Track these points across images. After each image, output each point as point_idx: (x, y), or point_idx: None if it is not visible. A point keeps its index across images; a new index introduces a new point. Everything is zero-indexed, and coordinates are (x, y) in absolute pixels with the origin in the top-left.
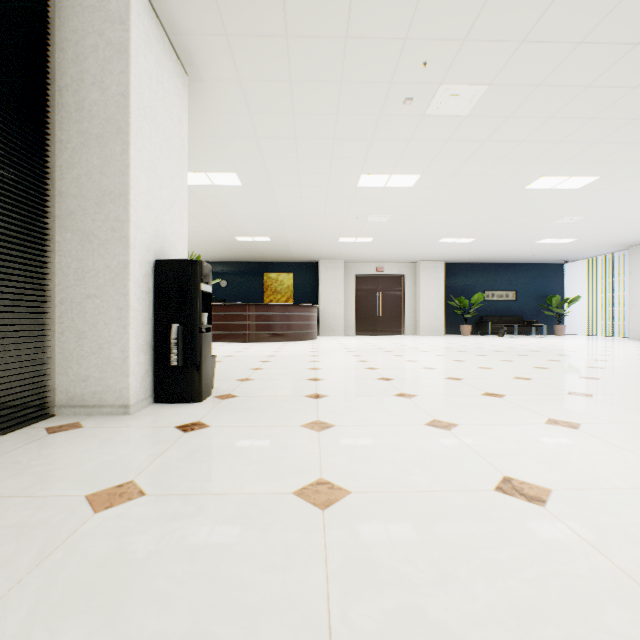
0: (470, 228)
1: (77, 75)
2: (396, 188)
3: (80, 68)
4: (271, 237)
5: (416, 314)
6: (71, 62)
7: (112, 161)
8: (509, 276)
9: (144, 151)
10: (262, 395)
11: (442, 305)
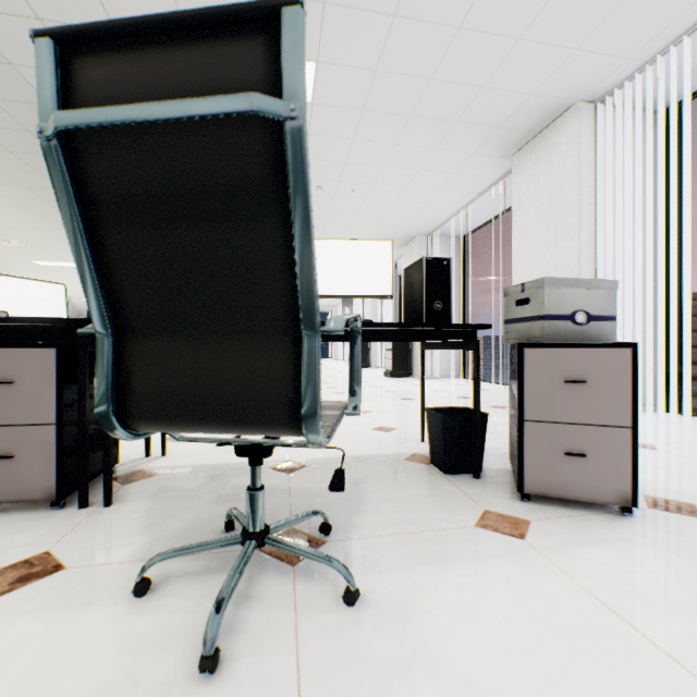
0: None
1: None
2: None
3: None
4: None
5: None
6: None
7: None
8: None
9: None
10: None
11: None
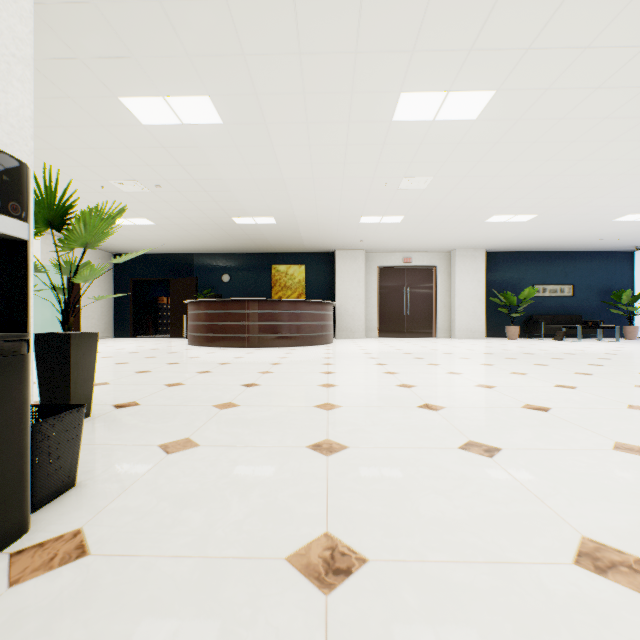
0: (536, 198)
1: None
2: (451, 122)
3: None
4: (276, 217)
5: (450, 313)
6: None
7: None
8: (564, 267)
9: None
10: (162, 547)
11: (483, 302)
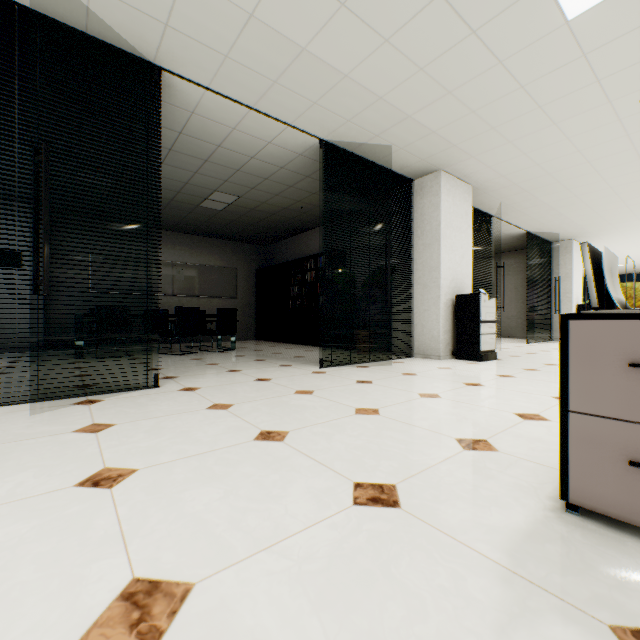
0: None
1: (558, 266)
2: None
3: (558, 264)
4: (622, 264)
5: None
6: (556, 263)
7: (567, 284)
8: None
9: (574, 279)
10: None
11: None
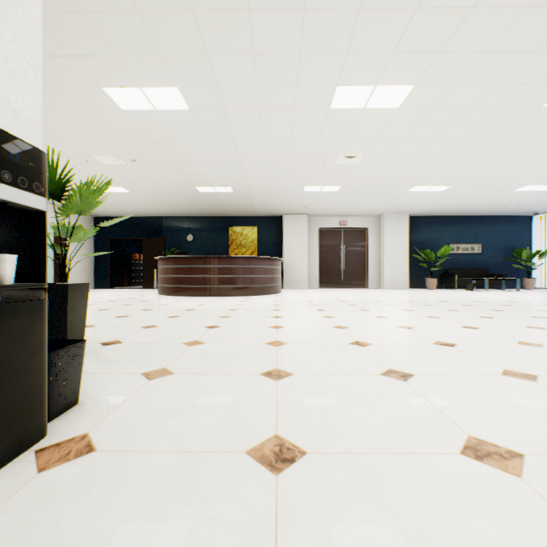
0: (450, 172)
1: None
2: (378, 110)
3: None
4: (233, 186)
5: (380, 267)
6: None
7: None
8: (474, 229)
9: None
10: (151, 445)
11: (406, 258)
